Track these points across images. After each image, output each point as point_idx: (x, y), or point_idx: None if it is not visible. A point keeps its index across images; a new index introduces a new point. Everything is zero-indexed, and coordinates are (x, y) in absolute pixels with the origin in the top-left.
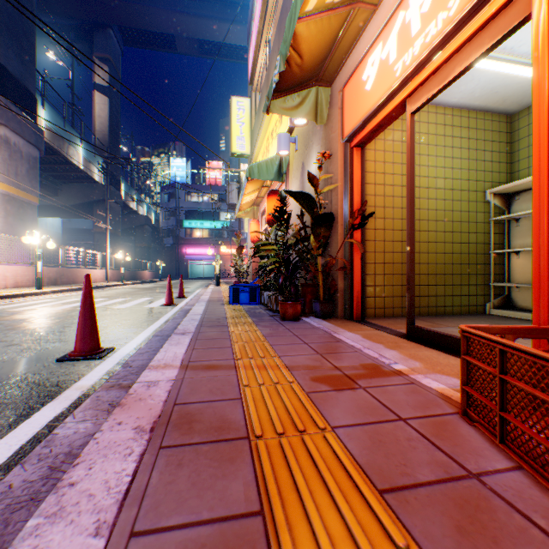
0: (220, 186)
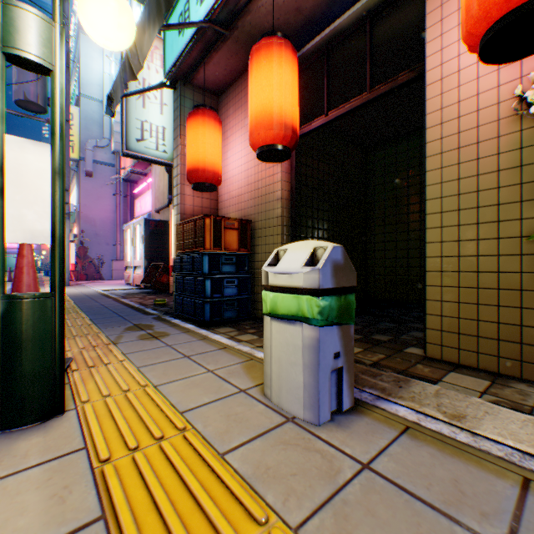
0: None
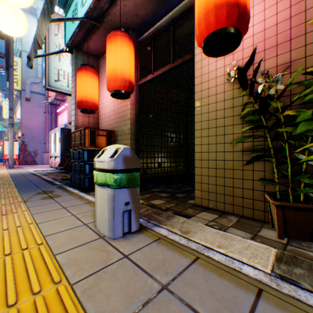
0: (0, 106)
